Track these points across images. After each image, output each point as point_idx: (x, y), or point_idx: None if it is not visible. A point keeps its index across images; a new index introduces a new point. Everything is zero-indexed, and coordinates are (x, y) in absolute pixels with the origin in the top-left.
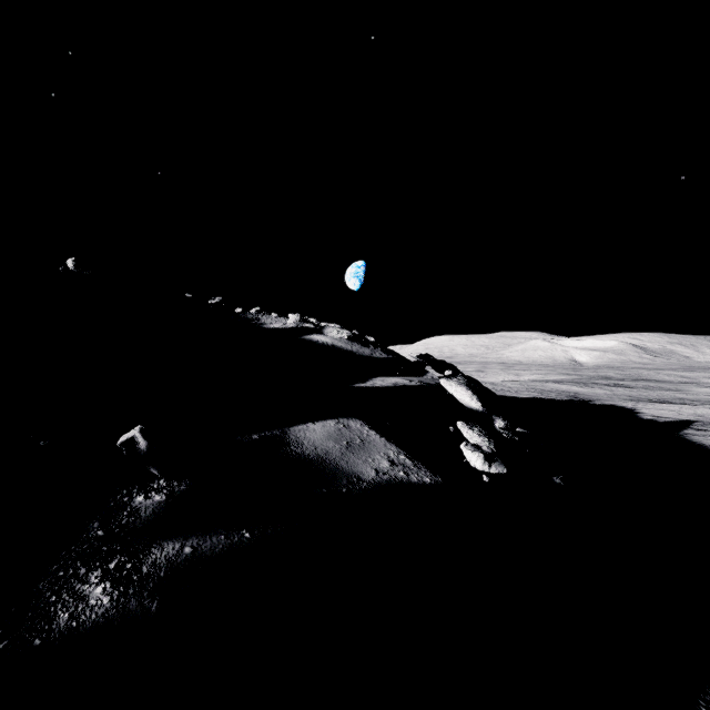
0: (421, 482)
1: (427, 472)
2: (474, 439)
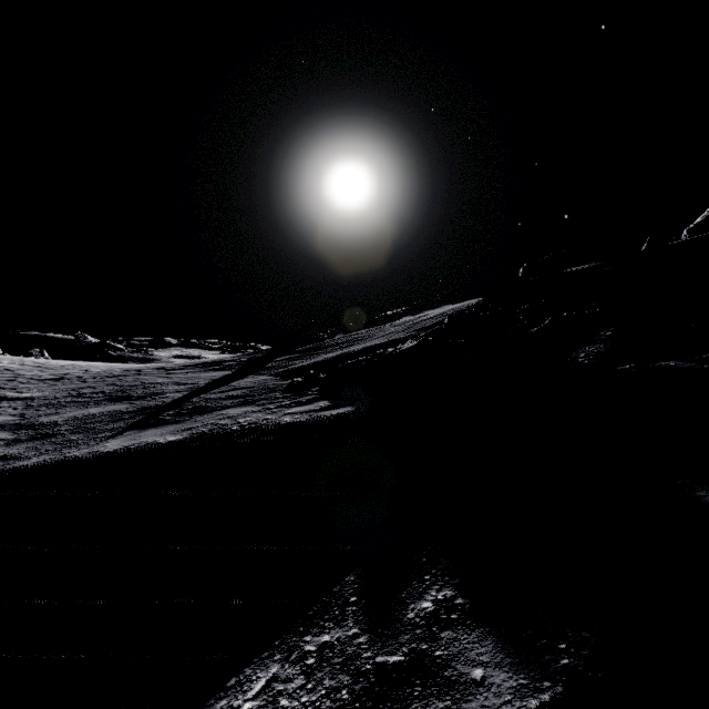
0: None
1: None
2: None
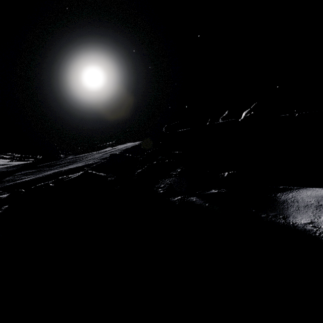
0: None
1: None
2: None
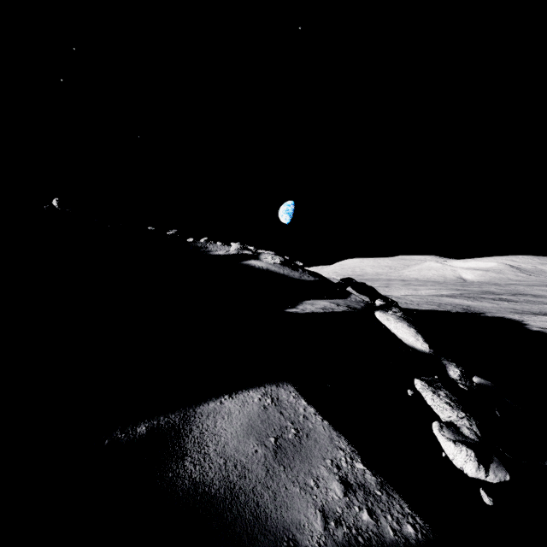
0: (400, 538)
1: (403, 501)
2: (446, 414)
